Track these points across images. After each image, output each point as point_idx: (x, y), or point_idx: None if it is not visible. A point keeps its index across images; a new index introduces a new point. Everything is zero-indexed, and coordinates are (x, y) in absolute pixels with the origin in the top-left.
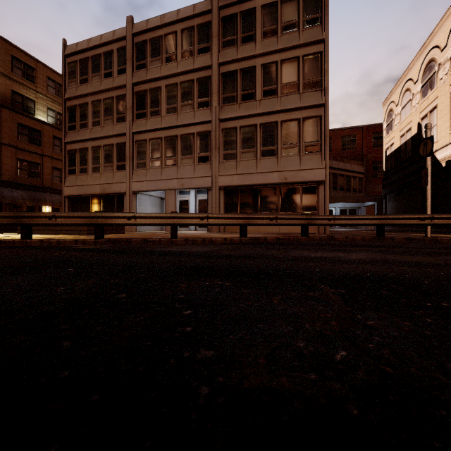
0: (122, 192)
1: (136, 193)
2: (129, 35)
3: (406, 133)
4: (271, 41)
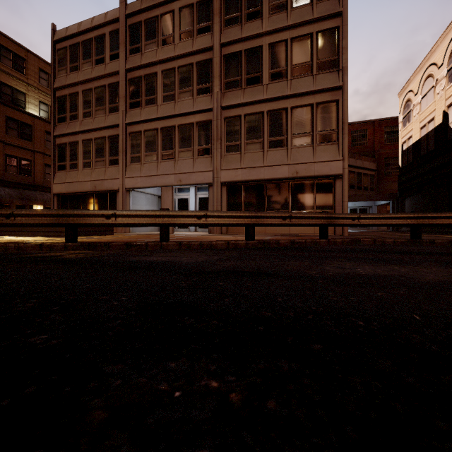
0: (115, 189)
1: (130, 190)
2: (122, 16)
3: (428, 124)
4: (280, 17)
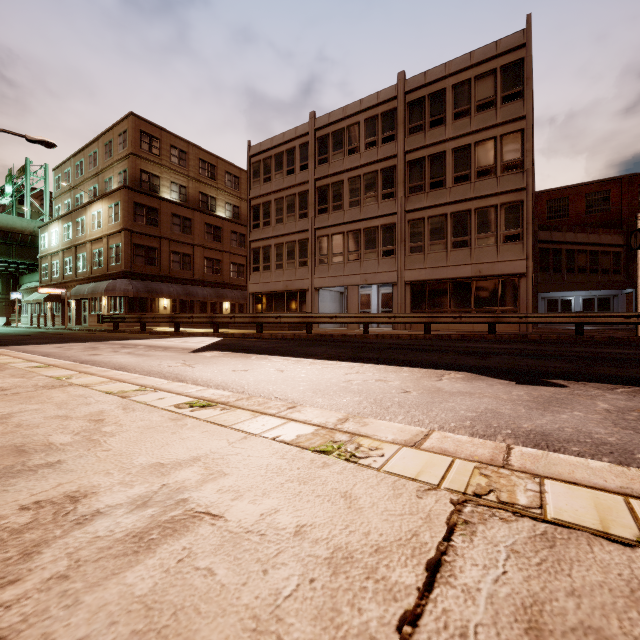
0: (305, 288)
1: (318, 289)
2: (311, 131)
3: None
4: (463, 123)
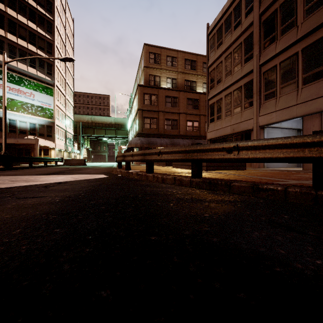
0: (249, 128)
1: (263, 127)
2: None
3: None
4: None
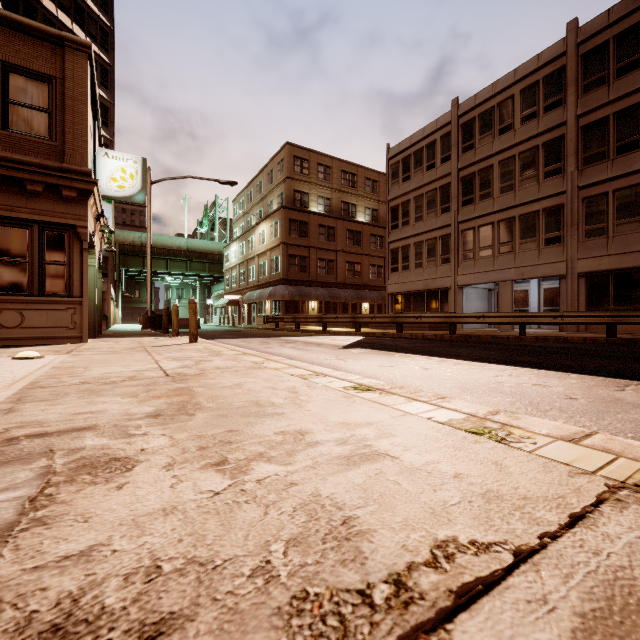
0: (447, 286)
1: (462, 287)
2: (454, 119)
3: None
4: None
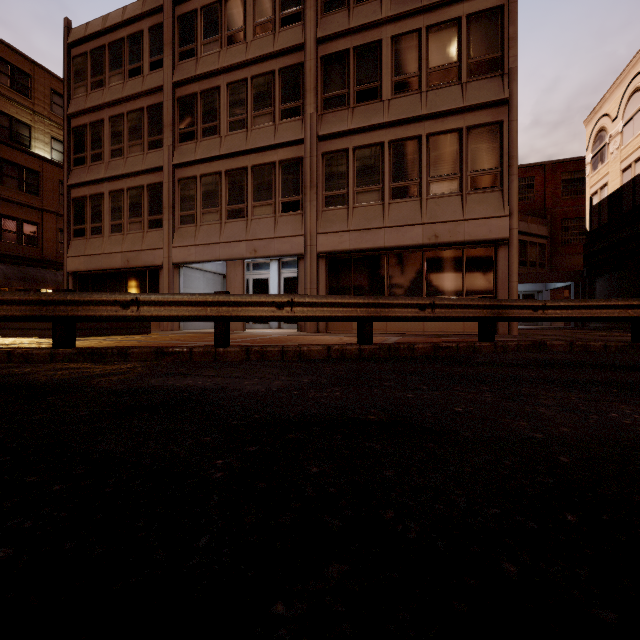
0: (157, 264)
1: (179, 266)
2: (167, 3)
3: (636, 163)
4: None
